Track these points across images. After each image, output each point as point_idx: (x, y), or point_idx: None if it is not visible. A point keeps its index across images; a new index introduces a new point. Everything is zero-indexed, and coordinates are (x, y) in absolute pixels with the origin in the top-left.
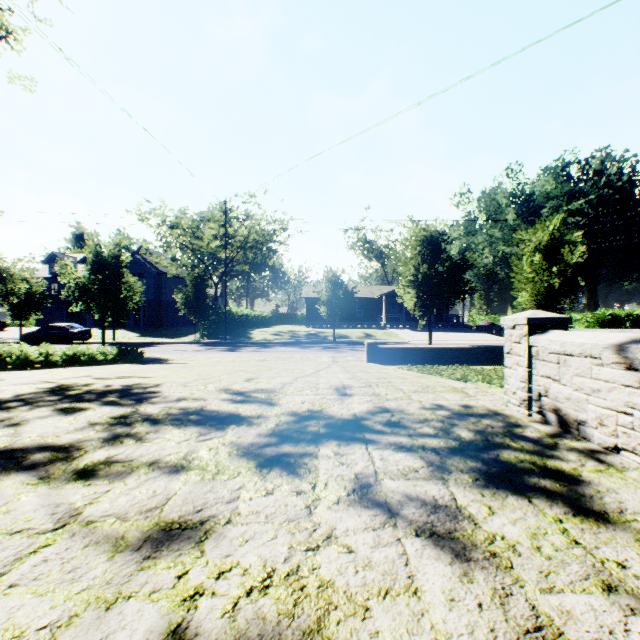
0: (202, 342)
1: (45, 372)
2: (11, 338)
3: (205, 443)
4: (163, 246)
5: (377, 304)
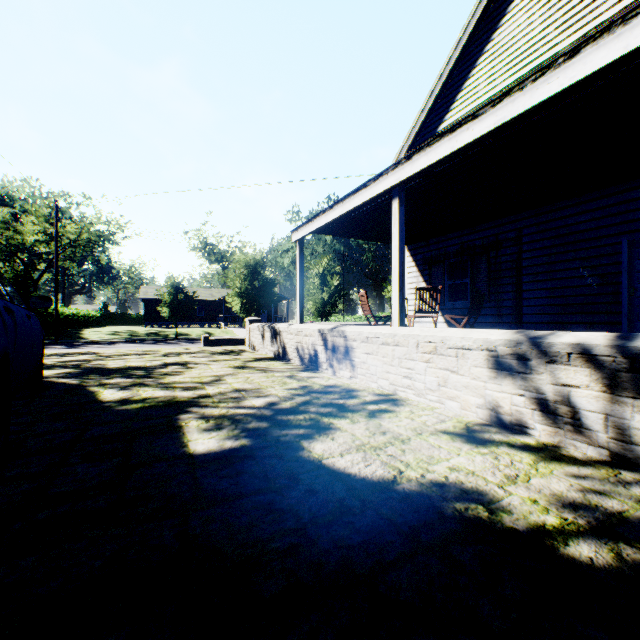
0: None
1: None
2: None
3: (144, 356)
4: None
5: (218, 306)
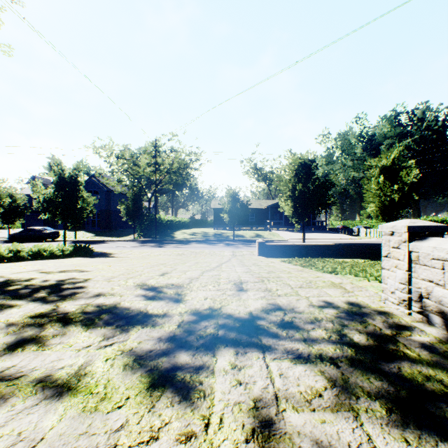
0: (139, 240)
1: (9, 266)
2: (2, 237)
3: (104, 351)
4: (111, 171)
5: (264, 213)
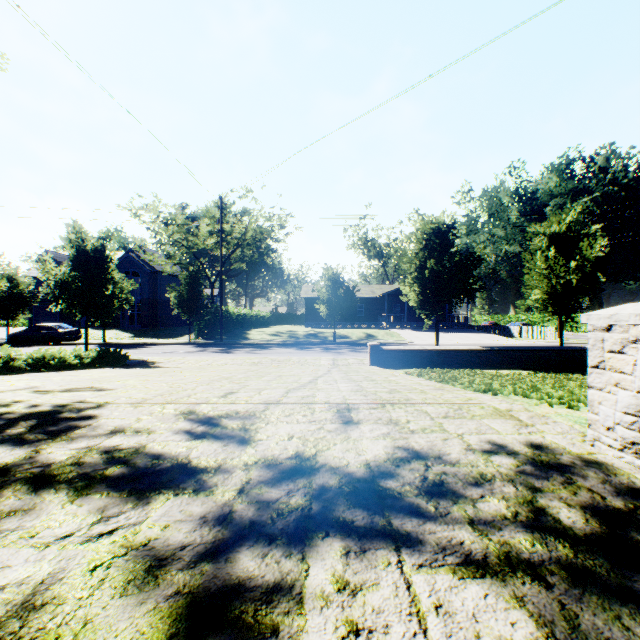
0: (196, 343)
1: None
2: None
3: (94, 547)
4: (157, 243)
5: (378, 303)
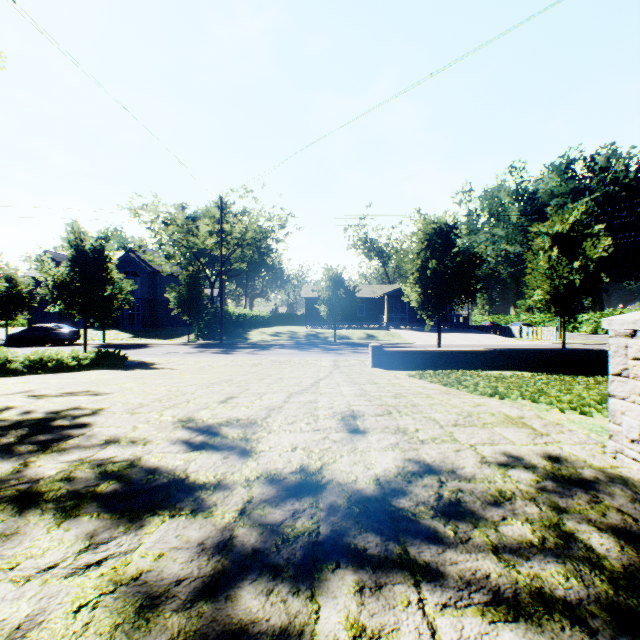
0: (196, 343)
1: None
2: None
3: (80, 581)
4: (157, 243)
5: (379, 304)
